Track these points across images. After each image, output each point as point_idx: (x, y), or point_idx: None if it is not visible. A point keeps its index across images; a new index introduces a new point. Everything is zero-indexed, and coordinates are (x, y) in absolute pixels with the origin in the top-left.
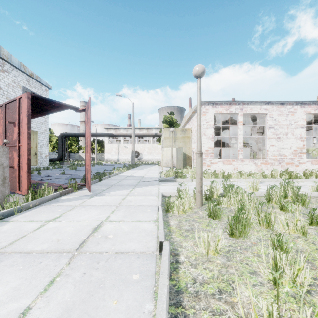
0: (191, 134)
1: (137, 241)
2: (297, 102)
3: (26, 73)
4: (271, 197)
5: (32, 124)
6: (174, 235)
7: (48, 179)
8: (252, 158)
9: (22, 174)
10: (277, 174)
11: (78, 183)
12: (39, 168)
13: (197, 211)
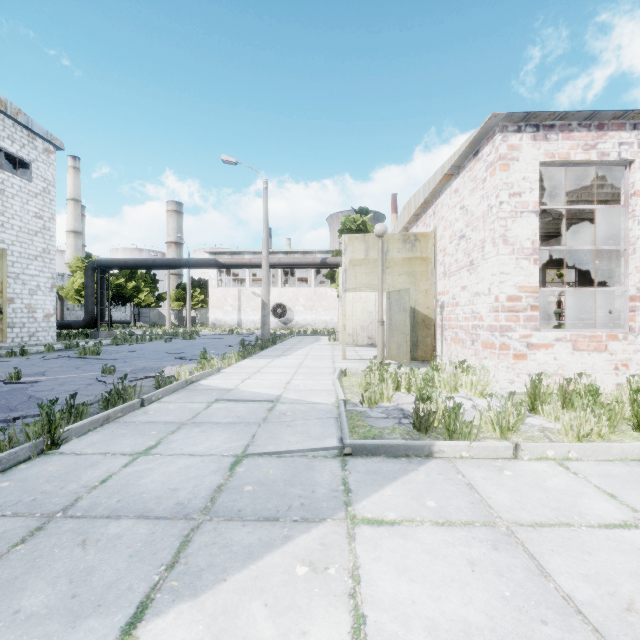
0: (432, 252)
1: None
2: None
3: None
4: None
5: (3, 235)
6: None
7: None
8: None
9: None
10: None
11: None
12: None
13: None
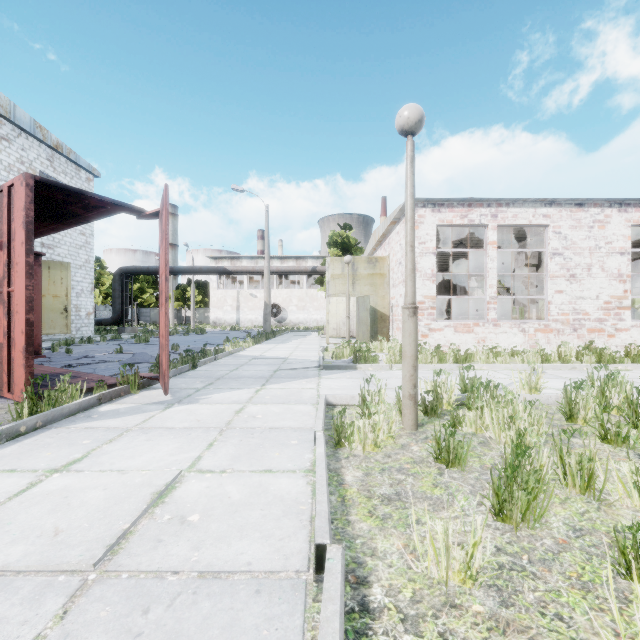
0: (387, 270)
1: (259, 533)
2: (612, 201)
3: (46, 143)
4: (574, 408)
5: (59, 250)
6: (353, 516)
7: (85, 363)
8: (516, 318)
9: (14, 355)
10: (569, 352)
11: (146, 372)
12: (73, 340)
13: (407, 445)
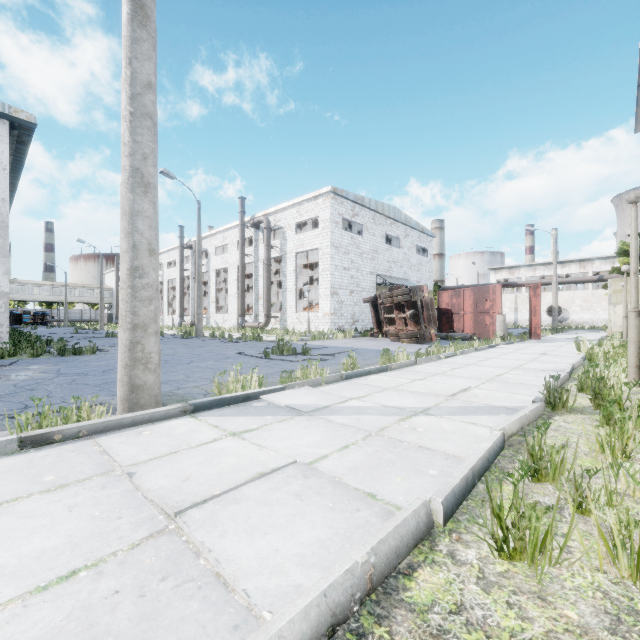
0: None
1: None
2: None
3: (419, 230)
4: None
5: (421, 283)
6: None
7: None
8: None
9: (494, 329)
10: None
11: None
12: None
13: None
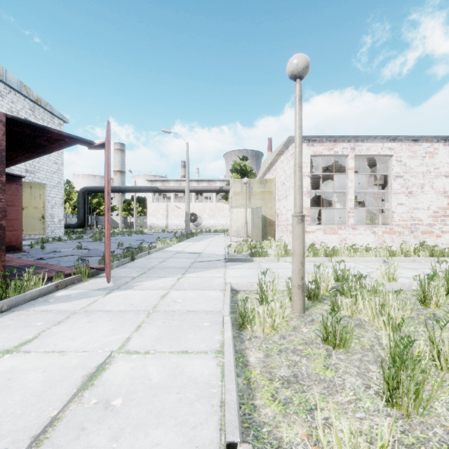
0: (274, 188)
1: (174, 420)
2: (439, 138)
3: (29, 98)
4: (427, 295)
5: (39, 174)
6: (258, 400)
7: (53, 256)
8: (368, 223)
9: None
10: (408, 248)
11: (96, 263)
12: (47, 239)
13: (298, 327)
